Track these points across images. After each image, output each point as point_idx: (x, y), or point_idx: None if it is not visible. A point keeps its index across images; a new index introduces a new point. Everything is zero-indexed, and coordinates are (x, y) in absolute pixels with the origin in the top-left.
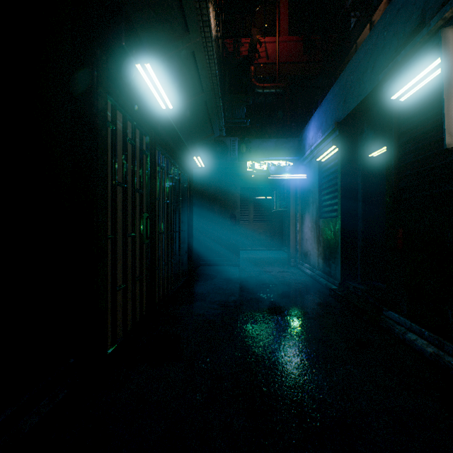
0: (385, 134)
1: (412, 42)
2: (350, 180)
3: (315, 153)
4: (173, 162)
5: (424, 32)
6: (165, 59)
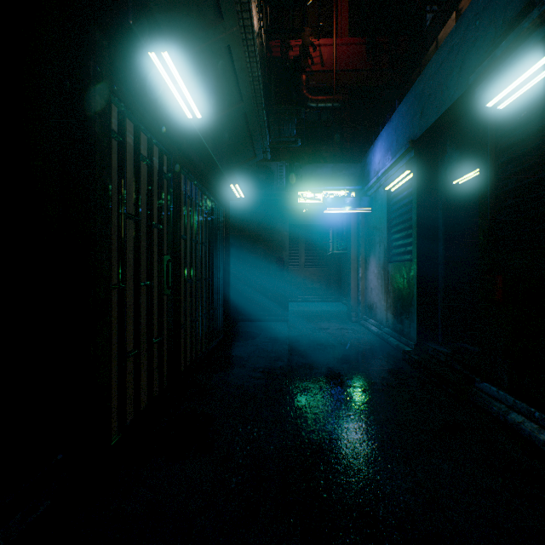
0: (475, 155)
1: (517, 29)
2: (429, 213)
3: (383, 180)
4: (204, 191)
5: (535, 14)
6: (193, 54)
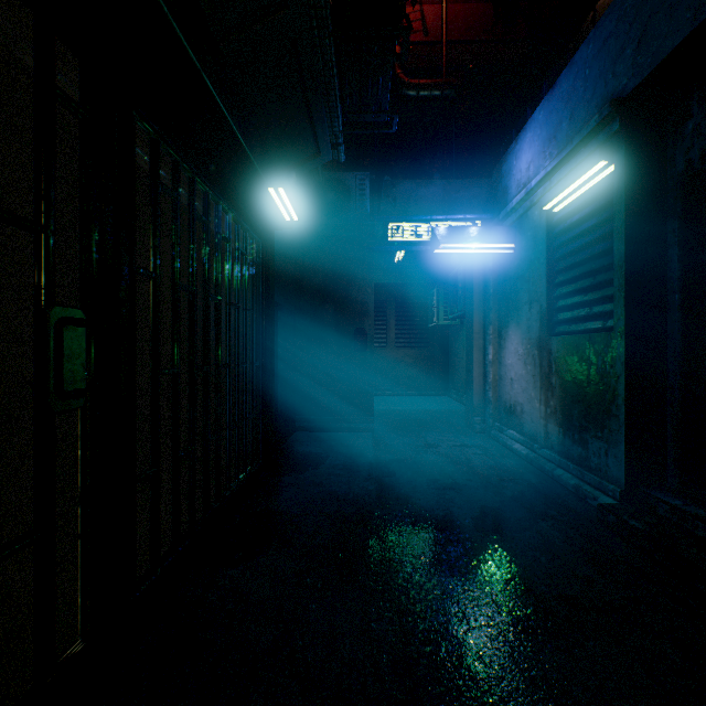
0: None
1: None
2: (648, 239)
3: (538, 194)
4: (215, 194)
5: None
6: None
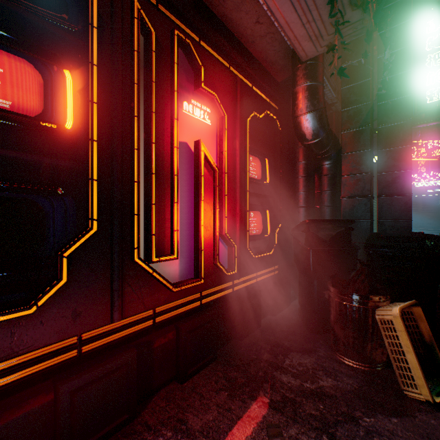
0: None
1: None
2: None
3: None
4: None
5: None
6: None
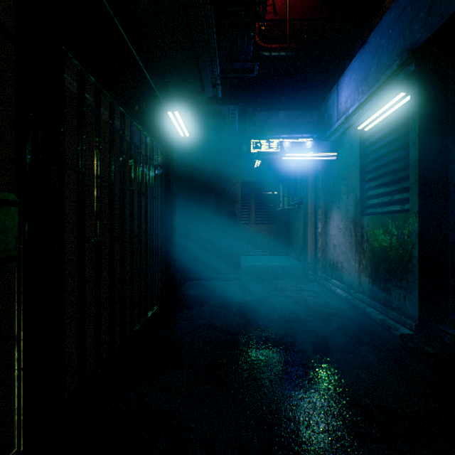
0: None
1: None
2: (435, 147)
3: (354, 119)
4: (129, 115)
5: None
6: None
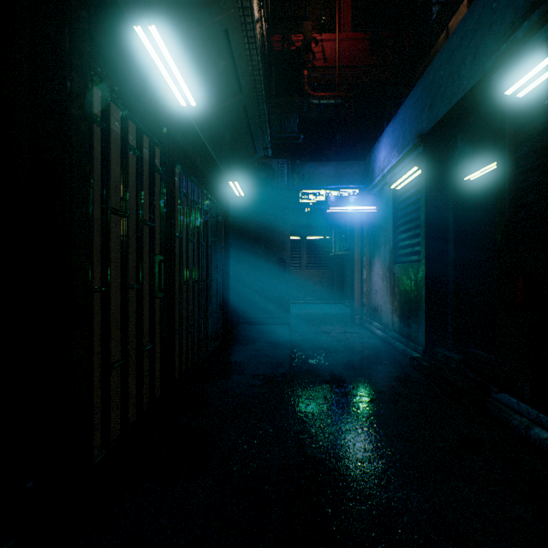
0: (489, 148)
1: (541, 7)
2: (438, 212)
3: (388, 178)
4: (202, 188)
5: None
6: (187, 38)
